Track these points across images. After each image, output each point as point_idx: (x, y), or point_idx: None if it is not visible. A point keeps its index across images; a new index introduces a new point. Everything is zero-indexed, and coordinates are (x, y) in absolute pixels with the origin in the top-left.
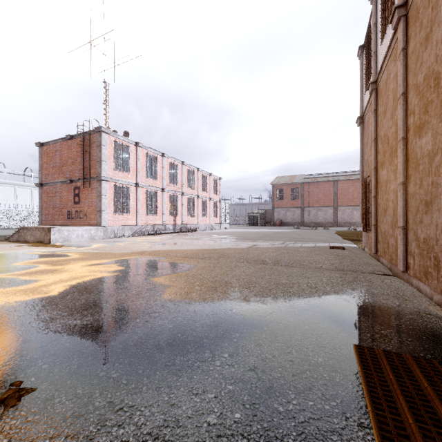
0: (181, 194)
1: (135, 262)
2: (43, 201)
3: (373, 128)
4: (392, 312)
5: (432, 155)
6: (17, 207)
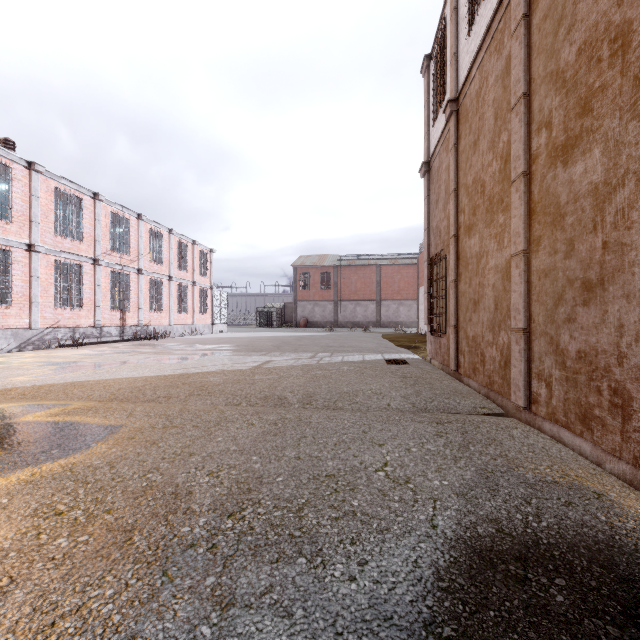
0: (137, 272)
1: None
2: None
3: (453, 172)
4: (633, 568)
5: (606, 191)
6: None
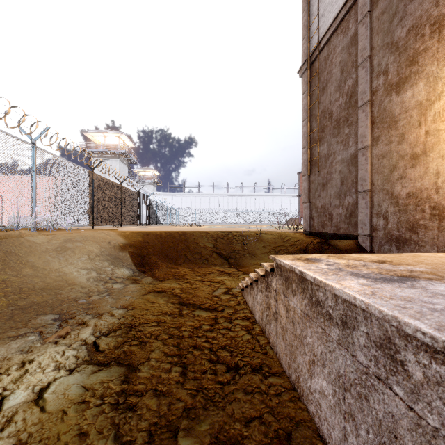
0: None
1: None
2: (300, 205)
3: None
4: None
5: None
6: (290, 210)
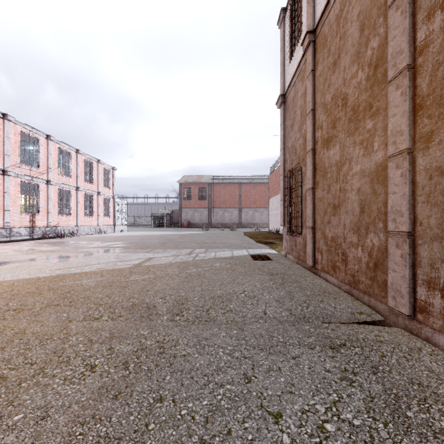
0: (46, 182)
1: None
2: None
3: (311, 94)
4: None
5: None
6: None
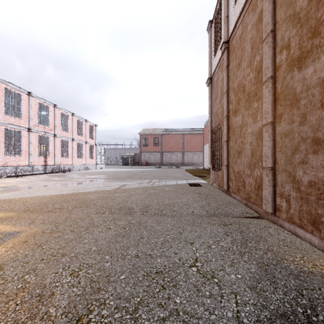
0: (54, 136)
1: None
2: None
3: (226, 81)
4: None
5: None
6: None
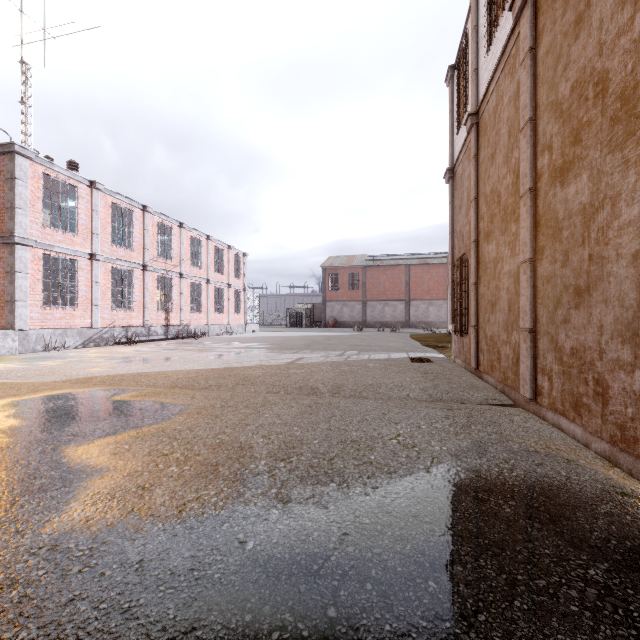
0: (179, 276)
1: (55, 405)
2: None
3: (474, 181)
4: (570, 500)
5: (591, 211)
6: None
